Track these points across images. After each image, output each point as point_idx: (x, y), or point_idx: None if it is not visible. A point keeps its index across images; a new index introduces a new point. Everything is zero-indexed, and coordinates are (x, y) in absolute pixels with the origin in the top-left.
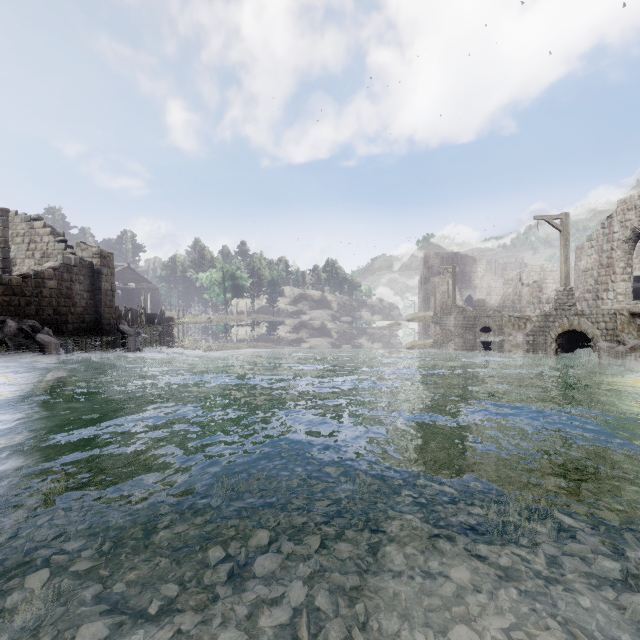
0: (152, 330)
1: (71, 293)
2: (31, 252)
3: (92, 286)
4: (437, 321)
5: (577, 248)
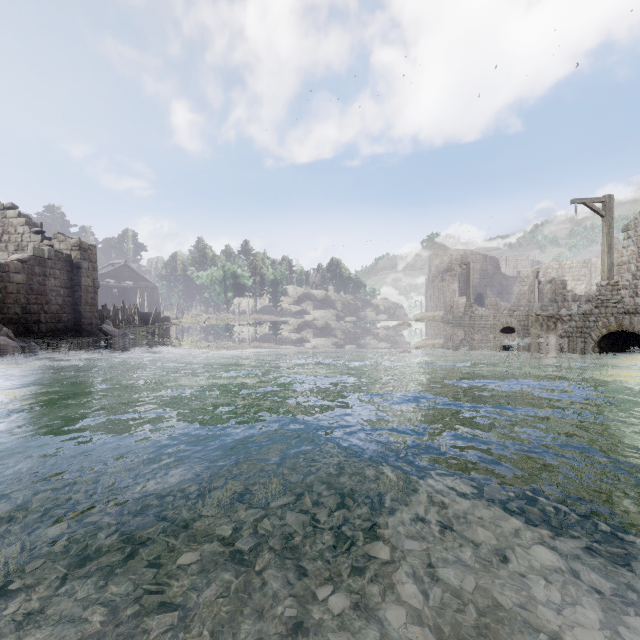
0: (143, 330)
1: (44, 289)
2: (4, 244)
3: (70, 282)
4: (448, 321)
5: None
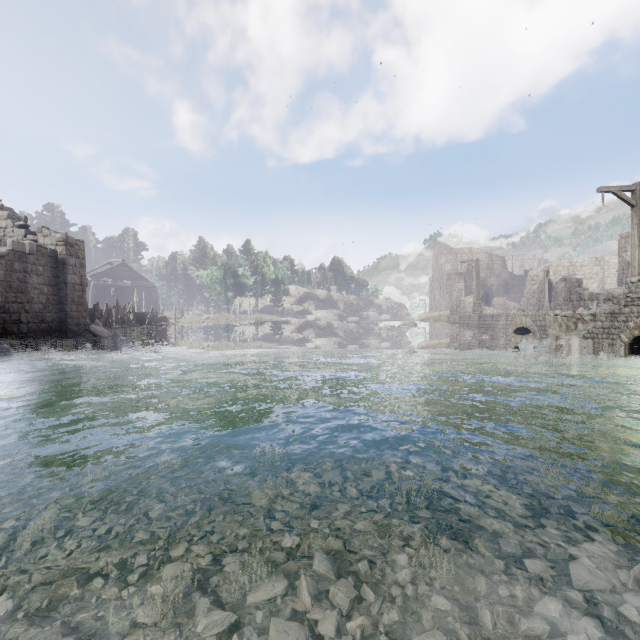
0: (137, 331)
1: (25, 287)
2: None
3: (55, 279)
4: (454, 321)
5: (621, 237)
